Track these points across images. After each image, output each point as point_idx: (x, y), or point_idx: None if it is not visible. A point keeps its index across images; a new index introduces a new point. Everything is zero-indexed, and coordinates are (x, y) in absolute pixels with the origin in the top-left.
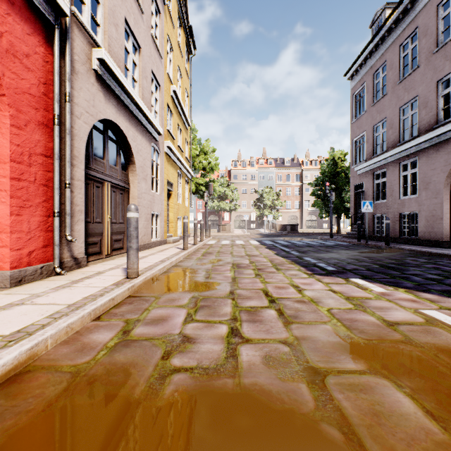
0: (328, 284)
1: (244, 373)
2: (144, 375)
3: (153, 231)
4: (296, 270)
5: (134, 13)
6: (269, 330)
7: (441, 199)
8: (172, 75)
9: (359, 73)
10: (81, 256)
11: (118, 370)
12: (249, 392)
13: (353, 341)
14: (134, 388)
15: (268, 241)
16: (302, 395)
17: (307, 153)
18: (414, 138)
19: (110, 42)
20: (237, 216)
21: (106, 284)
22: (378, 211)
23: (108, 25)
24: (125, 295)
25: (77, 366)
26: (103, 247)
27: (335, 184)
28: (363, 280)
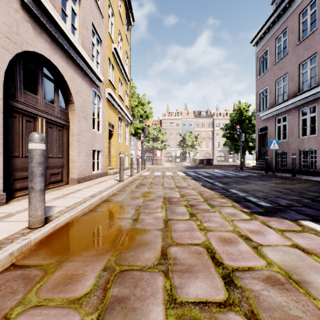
0: (282, 232)
1: None
2: None
3: (95, 165)
4: (230, 206)
5: None
6: None
7: None
8: (113, 36)
9: (263, 40)
10: None
11: None
12: None
13: None
14: None
15: (192, 172)
16: None
17: (217, 107)
18: (313, 87)
19: None
20: (166, 153)
21: None
22: (279, 148)
23: None
24: (1, 266)
25: None
26: None
27: (241, 129)
28: (318, 225)
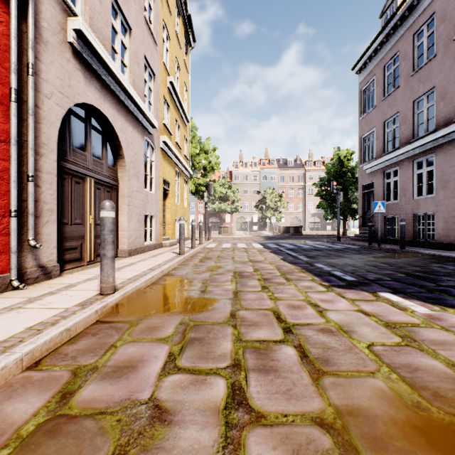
0: (353, 301)
1: None
2: None
3: (147, 234)
4: (309, 280)
5: None
6: (291, 392)
7: None
8: (169, 66)
9: (368, 66)
10: (52, 264)
11: None
12: None
13: (433, 419)
14: None
15: (272, 244)
16: None
17: (310, 153)
18: (431, 133)
19: (92, 15)
20: (238, 218)
21: (69, 304)
22: (389, 212)
23: None
24: (91, 321)
25: None
26: (84, 253)
27: (341, 185)
28: (395, 296)
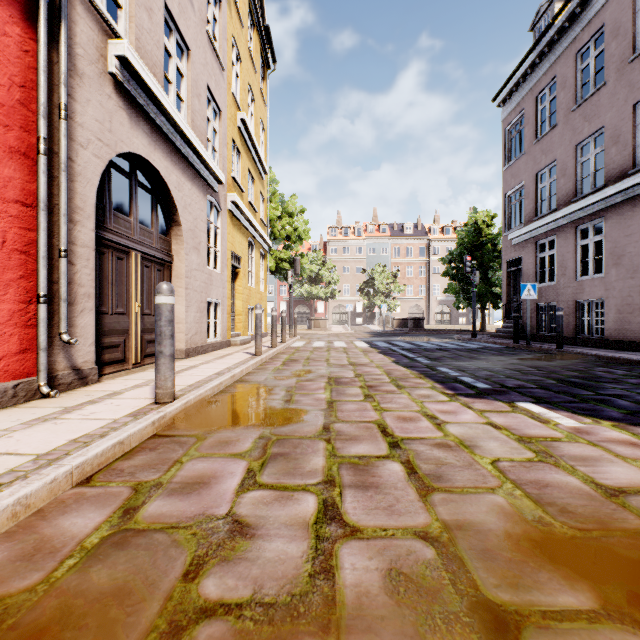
0: (482, 412)
1: (349, 618)
2: (138, 627)
3: (211, 327)
4: (428, 388)
5: None
6: (393, 508)
7: None
8: (240, 97)
9: (515, 97)
10: (88, 366)
11: (88, 610)
12: None
13: (553, 533)
14: None
15: (382, 342)
16: None
17: (436, 216)
18: (599, 189)
19: (139, 35)
20: (336, 307)
21: (117, 414)
22: (543, 298)
23: (136, 8)
24: (147, 434)
25: (7, 600)
26: (128, 352)
27: (479, 260)
28: (538, 406)
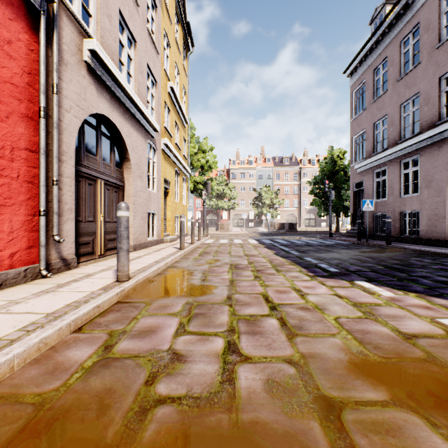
0: (332, 287)
1: (243, 405)
2: (122, 409)
3: (150, 230)
4: (297, 271)
5: (129, 6)
6: (271, 345)
7: (444, 197)
8: (169, 72)
9: (359, 70)
10: (71, 257)
11: (91, 400)
12: (249, 434)
13: (368, 359)
14: (107, 428)
15: (267, 240)
16: (315, 439)
17: (305, 151)
18: (416, 135)
19: (103, 34)
20: (235, 215)
21: (93, 288)
22: (378, 209)
23: (101, 16)
24: (113, 301)
25: (43, 395)
26: (95, 247)
27: (334, 183)
28: (369, 283)
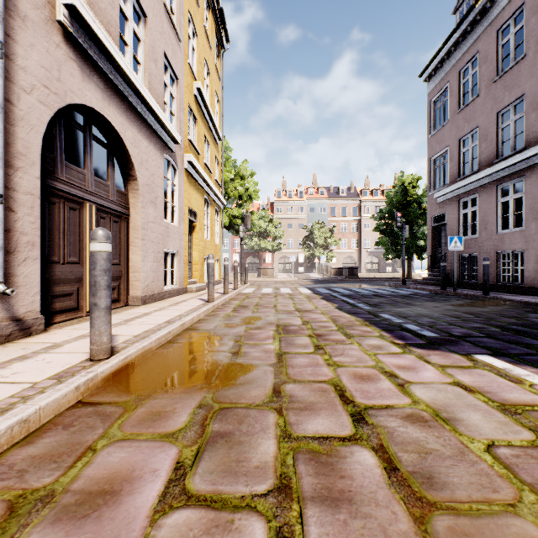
0: (443, 368)
1: None
2: None
3: (168, 276)
4: (377, 337)
5: None
6: None
7: None
8: (196, 69)
9: (440, 72)
10: (32, 316)
11: None
12: None
13: None
14: None
15: (323, 289)
16: None
17: (367, 181)
18: (519, 151)
19: None
20: (281, 258)
21: (41, 375)
22: (465, 249)
23: None
24: (67, 402)
25: None
26: (82, 300)
27: (405, 217)
28: (498, 360)
